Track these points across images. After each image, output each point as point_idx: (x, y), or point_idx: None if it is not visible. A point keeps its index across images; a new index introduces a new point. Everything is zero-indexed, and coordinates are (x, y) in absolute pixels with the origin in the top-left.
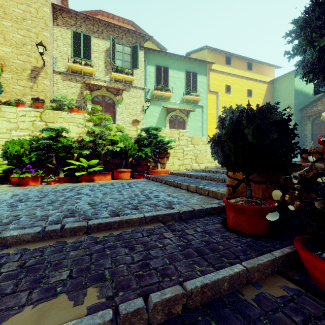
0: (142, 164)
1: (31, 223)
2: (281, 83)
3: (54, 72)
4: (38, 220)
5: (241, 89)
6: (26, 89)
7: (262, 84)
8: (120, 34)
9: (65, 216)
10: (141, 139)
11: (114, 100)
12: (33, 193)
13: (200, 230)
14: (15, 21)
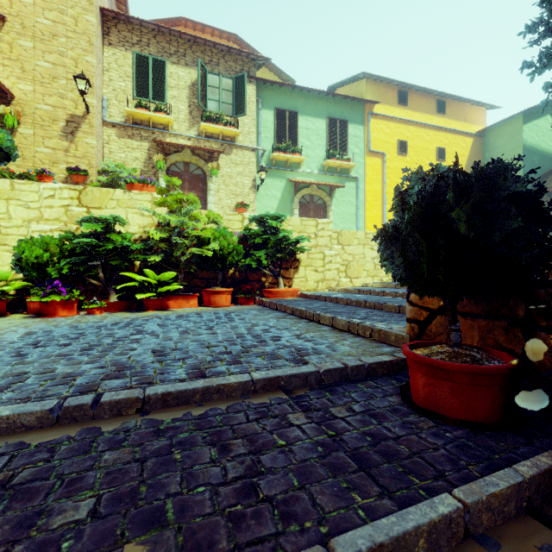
0: (252, 279)
1: (43, 390)
2: (498, 134)
3: (104, 124)
4: (57, 383)
5: (426, 147)
6: (57, 152)
7: (463, 138)
8: (214, 57)
9: (106, 375)
10: (250, 236)
11: (204, 169)
12: (60, 330)
13: (360, 408)
14: (41, 38)
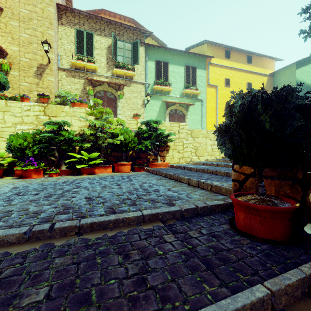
0: (143, 157)
1: (21, 221)
2: (282, 75)
3: (59, 69)
4: (29, 217)
5: (241, 82)
6: (32, 85)
7: (262, 77)
8: (121, 31)
9: (58, 212)
10: (141, 132)
11: (115, 95)
12: (33, 186)
13: (206, 232)
14: (23, 21)
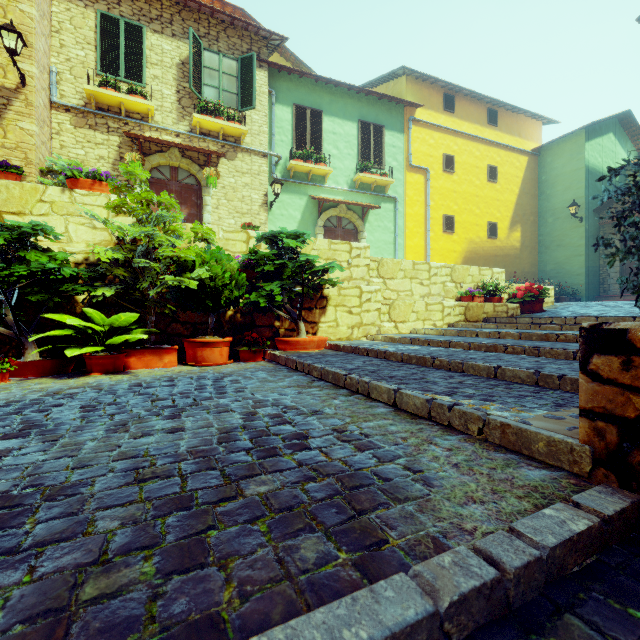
0: (261, 324)
1: None
2: (557, 153)
3: (53, 107)
4: None
5: (475, 164)
6: None
7: (517, 156)
8: (212, 29)
9: None
10: (257, 261)
11: (198, 178)
12: None
13: None
14: None
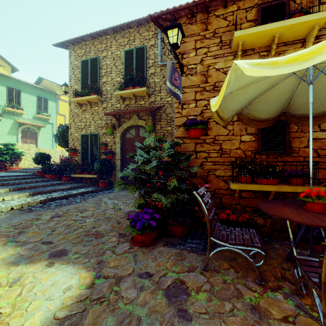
0: (1, 164)
1: None
2: None
3: None
4: None
5: None
6: None
7: None
8: None
9: None
10: (0, 150)
11: None
12: None
13: (30, 176)
14: None
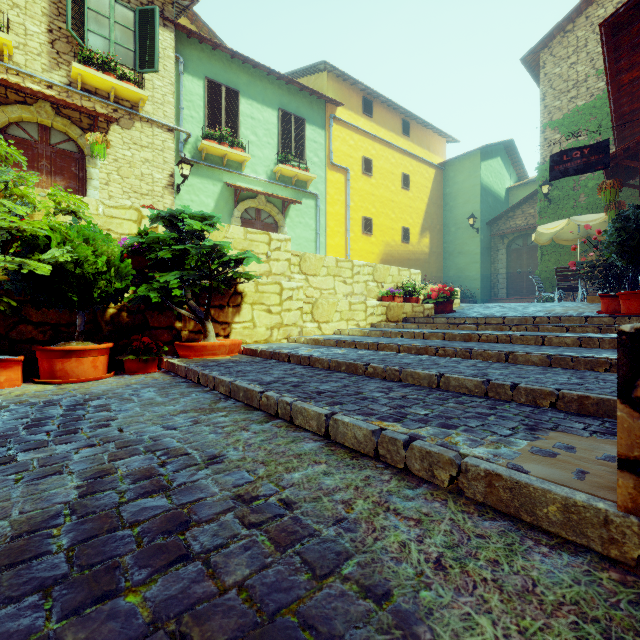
0: (157, 325)
1: None
2: (458, 169)
3: None
4: None
5: (391, 170)
6: None
7: (427, 168)
8: None
9: None
10: (151, 246)
11: (80, 144)
12: None
13: None
14: None
